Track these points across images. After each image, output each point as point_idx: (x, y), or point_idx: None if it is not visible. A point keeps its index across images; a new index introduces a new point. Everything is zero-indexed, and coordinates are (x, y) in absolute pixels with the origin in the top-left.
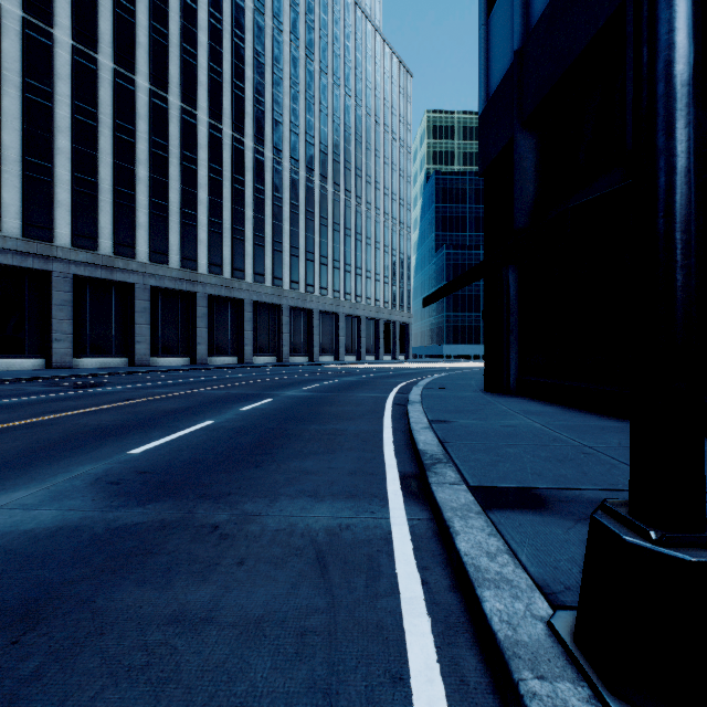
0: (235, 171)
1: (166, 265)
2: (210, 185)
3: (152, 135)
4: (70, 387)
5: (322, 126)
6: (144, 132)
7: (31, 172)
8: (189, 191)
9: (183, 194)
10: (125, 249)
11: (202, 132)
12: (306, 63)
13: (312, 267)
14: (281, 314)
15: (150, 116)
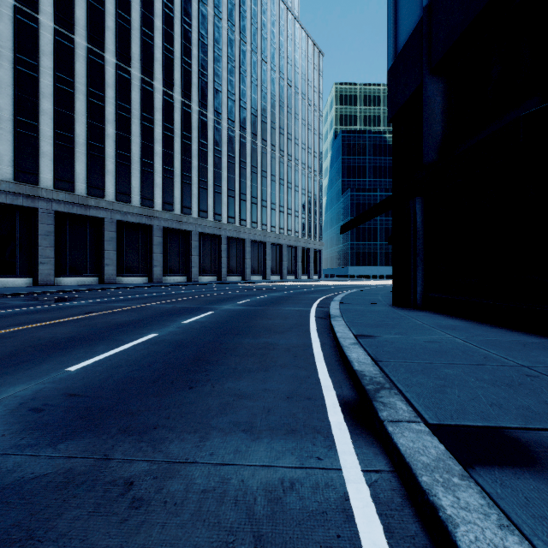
0: (184, 129)
1: (129, 204)
2: (164, 140)
3: (118, 100)
4: (45, 301)
5: (252, 94)
6: (111, 97)
7: (21, 129)
8: (147, 145)
9: (143, 147)
10: (96, 190)
11: (158, 98)
12: (240, 44)
13: (244, 206)
14: (220, 242)
15: (116, 85)
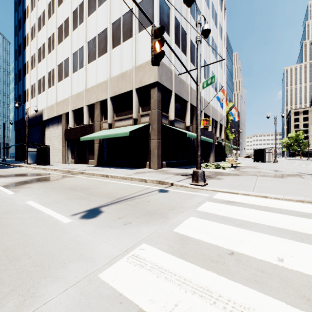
0: None
1: None
2: None
3: None
4: None
5: None
6: None
7: None
8: None
9: None
10: None
11: None
12: None
13: None
14: None
15: None
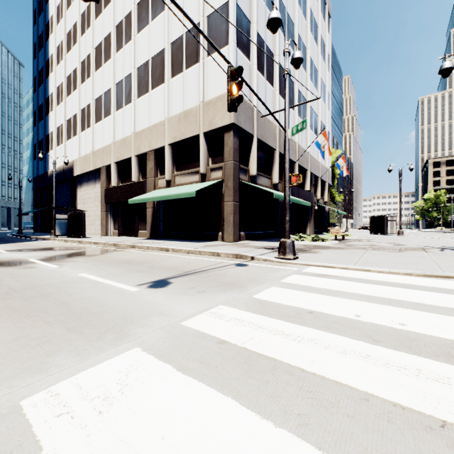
0: None
1: None
2: None
3: None
4: None
5: None
6: None
7: None
8: None
9: None
10: None
11: None
12: None
13: None
14: None
15: None
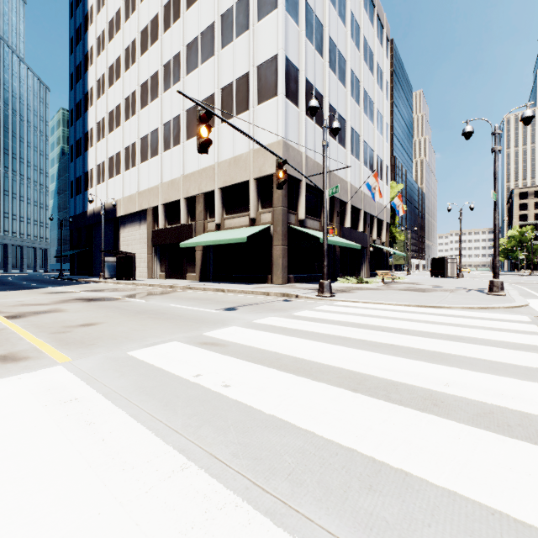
0: None
1: None
2: None
3: None
4: None
5: None
6: None
7: None
8: None
9: None
10: None
11: None
12: None
13: None
14: None
15: None
